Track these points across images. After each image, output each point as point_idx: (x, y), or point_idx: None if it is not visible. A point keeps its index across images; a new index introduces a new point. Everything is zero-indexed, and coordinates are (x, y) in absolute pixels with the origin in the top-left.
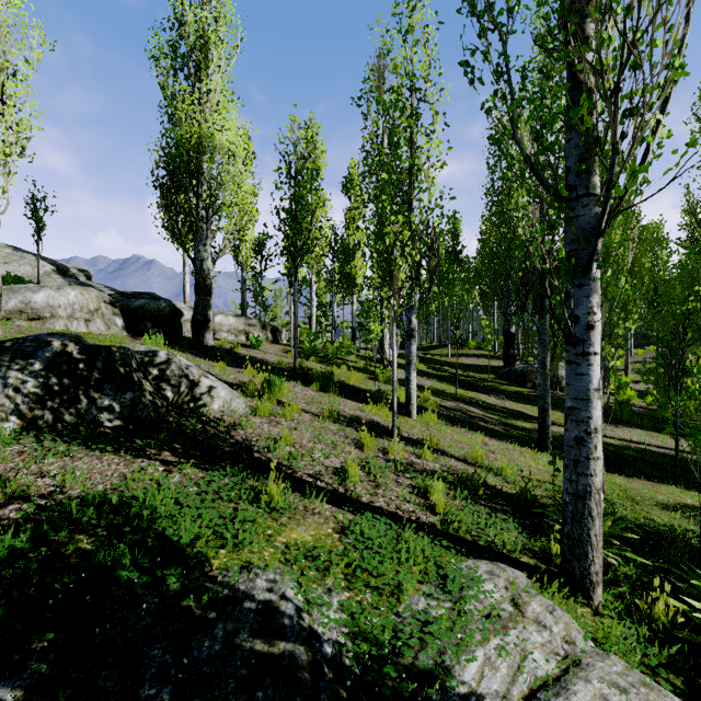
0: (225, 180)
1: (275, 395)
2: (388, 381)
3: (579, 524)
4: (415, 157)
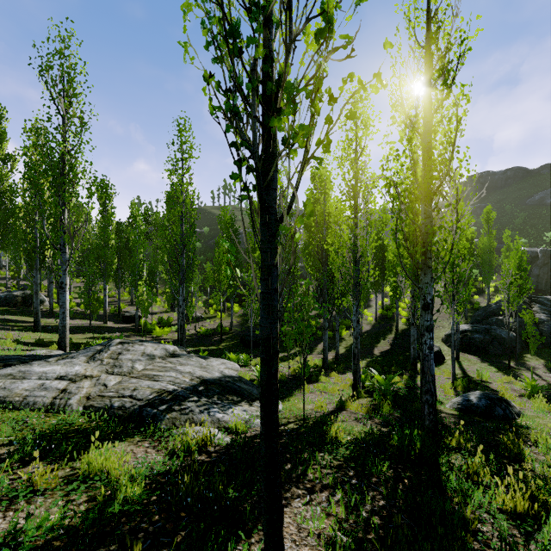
0: None
1: None
2: None
3: (64, 333)
4: None
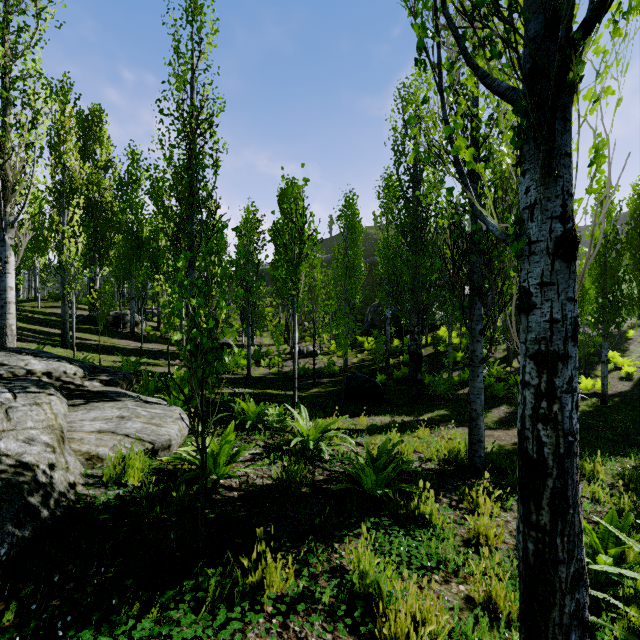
0: None
1: None
2: None
3: (2, 339)
4: None
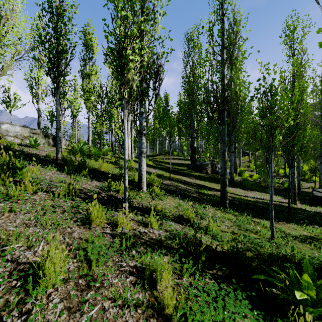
0: (1, 15)
1: (16, 177)
2: (129, 169)
3: None
4: (145, 0)
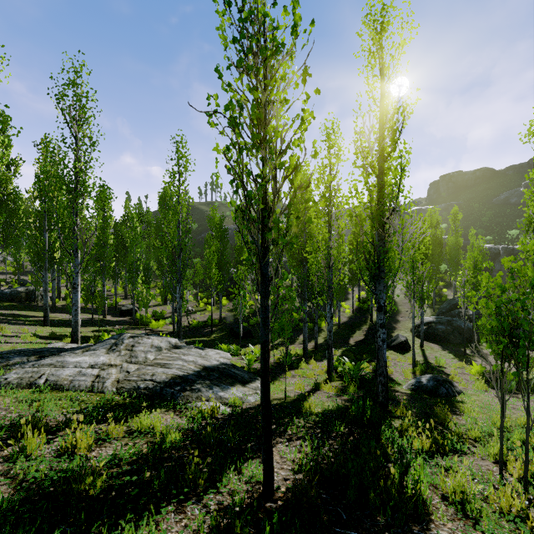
0: None
1: None
2: None
3: (76, 328)
4: None
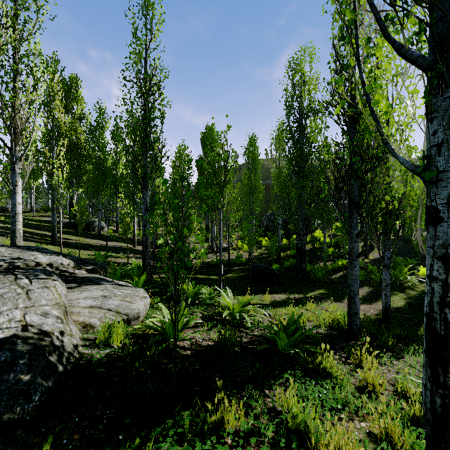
0: None
1: None
2: None
3: (13, 239)
4: None
